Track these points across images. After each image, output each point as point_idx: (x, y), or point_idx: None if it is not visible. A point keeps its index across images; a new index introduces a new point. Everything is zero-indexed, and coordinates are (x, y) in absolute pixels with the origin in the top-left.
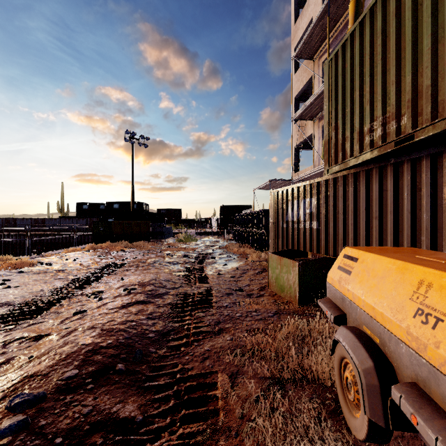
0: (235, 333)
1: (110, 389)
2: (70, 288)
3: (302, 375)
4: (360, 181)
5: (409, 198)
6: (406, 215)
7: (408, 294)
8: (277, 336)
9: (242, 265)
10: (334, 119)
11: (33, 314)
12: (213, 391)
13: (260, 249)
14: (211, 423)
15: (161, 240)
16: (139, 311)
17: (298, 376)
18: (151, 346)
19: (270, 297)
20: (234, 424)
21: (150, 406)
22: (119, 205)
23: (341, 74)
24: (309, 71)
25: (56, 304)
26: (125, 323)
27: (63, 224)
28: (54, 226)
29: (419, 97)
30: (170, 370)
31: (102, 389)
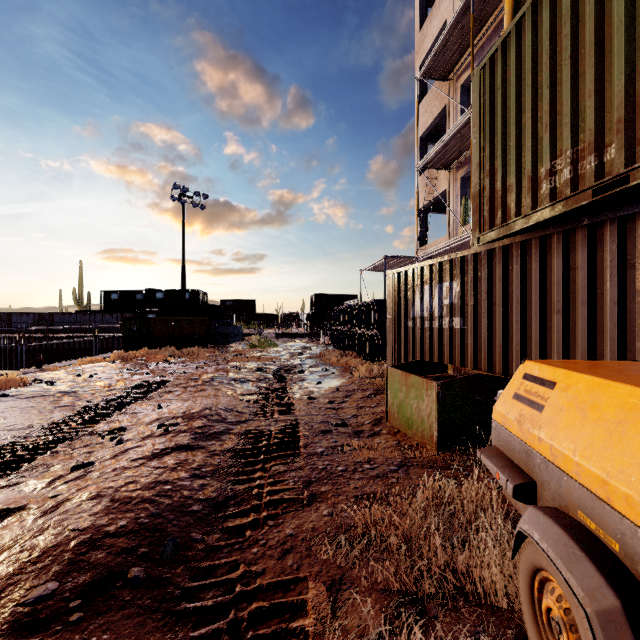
0: (336, 502)
1: (113, 619)
2: (75, 423)
3: (454, 585)
4: (531, 254)
5: (614, 280)
6: (609, 308)
7: None
8: (408, 510)
9: (344, 383)
10: (488, 159)
11: (4, 469)
12: (299, 620)
13: (372, 359)
14: None
15: (224, 346)
16: (179, 464)
17: (449, 589)
18: (195, 529)
19: (390, 436)
20: None
21: None
22: (164, 294)
23: (501, 87)
24: (441, 98)
25: (46, 451)
26: (153, 486)
27: (81, 321)
28: (67, 324)
29: (637, 114)
30: (224, 576)
31: (97, 622)
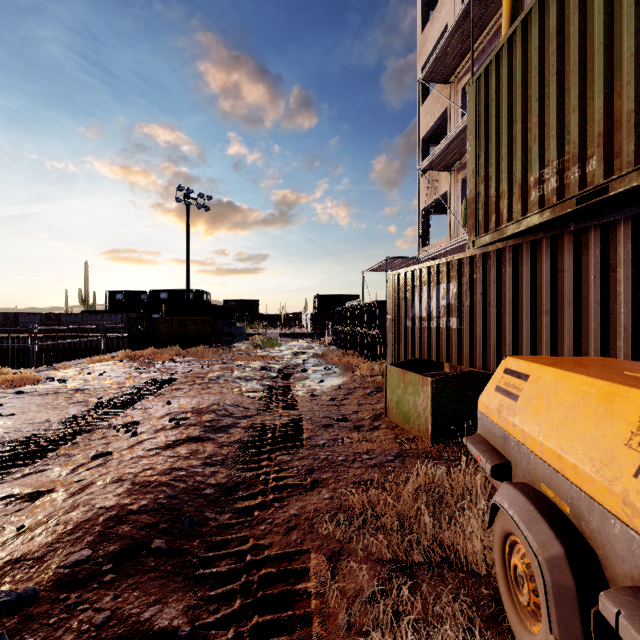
0: (336, 487)
1: (141, 580)
2: (91, 418)
3: (440, 557)
4: (523, 258)
5: (598, 282)
6: (594, 308)
7: (621, 436)
8: (402, 493)
9: (346, 381)
10: (483, 166)
11: (30, 458)
12: (303, 584)
13: (373, 359)
14: (299, 637)
15: (228, 345)
16: (191, 454)
17: (435, 558)
18: (208, 509)
19: (389, 430)
20: (336, 639)
21: (203, 609)
22: (168, 294)
23: (494, 98)
24: (442, 100)
25: (66, 442)
26: (169, 472)
27: (86, 321)
28: (73, 324)
29: (615, 130)
30: (236, 548)
31: (127, 582)
